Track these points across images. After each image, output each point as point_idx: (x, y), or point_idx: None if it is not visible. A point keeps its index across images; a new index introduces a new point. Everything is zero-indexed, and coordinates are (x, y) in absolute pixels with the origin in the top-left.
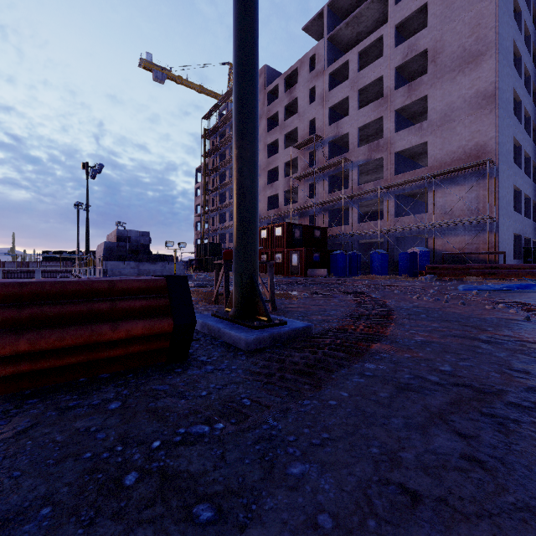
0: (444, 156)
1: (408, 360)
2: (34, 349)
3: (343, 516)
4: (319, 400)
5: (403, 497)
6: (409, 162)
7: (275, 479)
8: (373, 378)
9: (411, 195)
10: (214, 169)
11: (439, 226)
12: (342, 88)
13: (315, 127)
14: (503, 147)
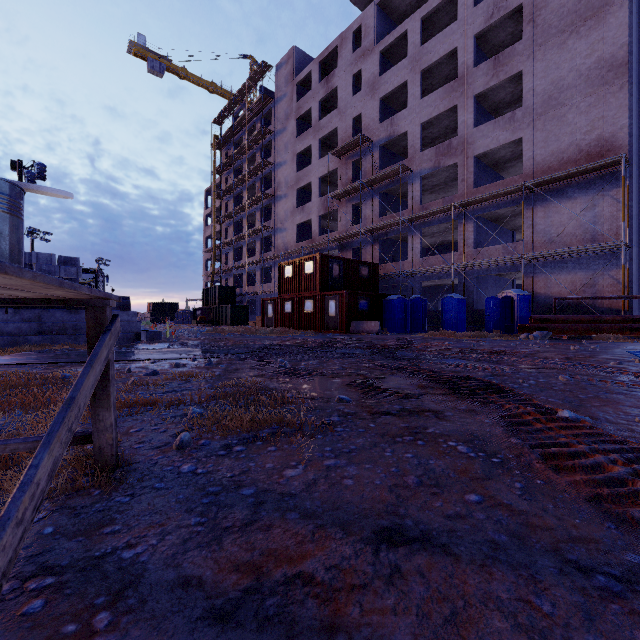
0: (548, 157)
1: None
2: None
3: None
4: None
5: None
6: (490, 172)
7: None
8: None
9: (494, 219)
10: (228, 189)
11: (540, 259)
12: (398, 70)
13: (361, 129)
14: (636, 143)
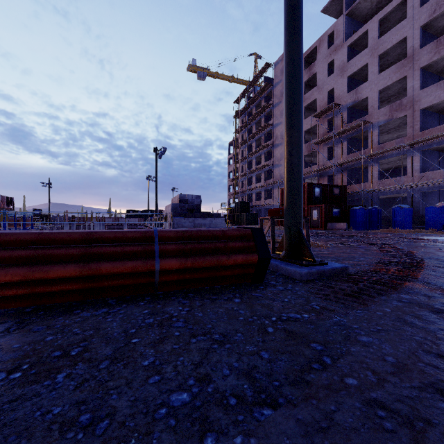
0: None
1: (440, 295)
2: (192, 266)
3: (401, 359)
4: (368, 311)
5: (441, 359)
6: (437, 116)
7: (352, 341)
8: (410, 304)
9: (440, 149)
10: (243, 142)
11: None
12: (361, 56)
13: (333, 96)
14: None
